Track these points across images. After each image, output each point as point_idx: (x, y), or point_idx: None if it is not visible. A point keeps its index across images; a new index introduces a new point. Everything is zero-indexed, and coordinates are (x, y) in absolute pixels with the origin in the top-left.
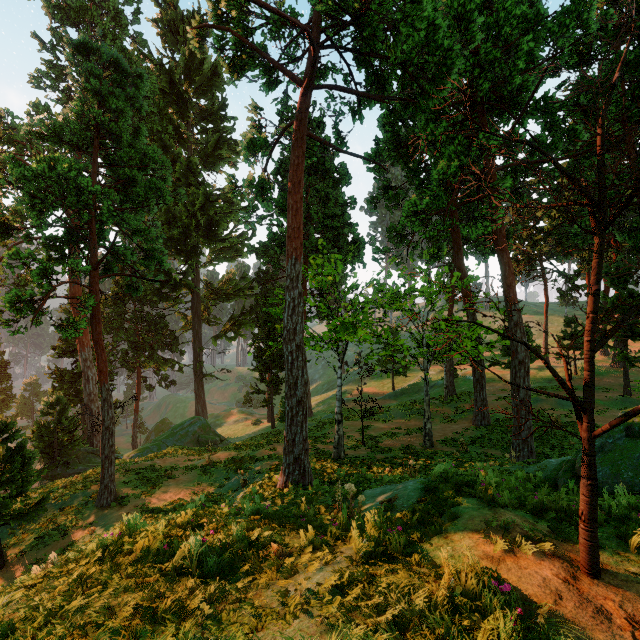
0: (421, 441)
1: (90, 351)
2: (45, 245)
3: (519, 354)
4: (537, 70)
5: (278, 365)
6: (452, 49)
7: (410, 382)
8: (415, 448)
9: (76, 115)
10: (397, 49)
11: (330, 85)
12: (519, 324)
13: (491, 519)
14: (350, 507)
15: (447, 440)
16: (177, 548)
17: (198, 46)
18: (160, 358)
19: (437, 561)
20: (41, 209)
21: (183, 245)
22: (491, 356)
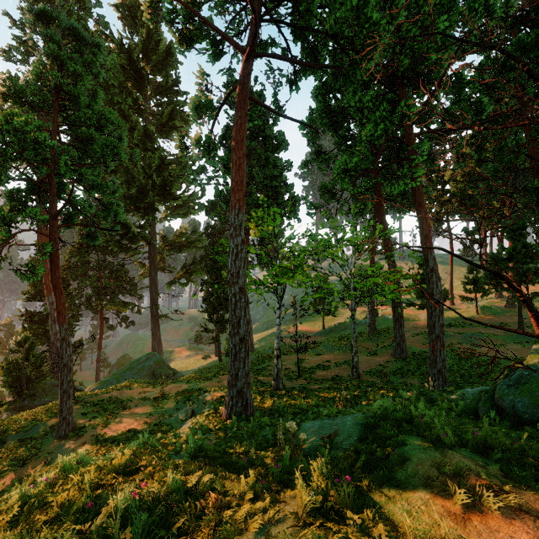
0: (349, 372)
1: None
2: (9, 197)
3: (435, 296)
4: (449, 50)
5: (224, 307)
6: (379, 23)
7: (337, 321)
8: (344, 379)
9: (36, 77)
10: (331, 17)
11: (270, 54)
12: (435, 270)
13: (443, 464)
14: (291, 446)
15: (371, 371)
16: (104, 504)
17: (150, 18)
18: (120, 301)
19: (393, 519)
20: (1, 162)
21: (141, 202)
22: (405, 299)
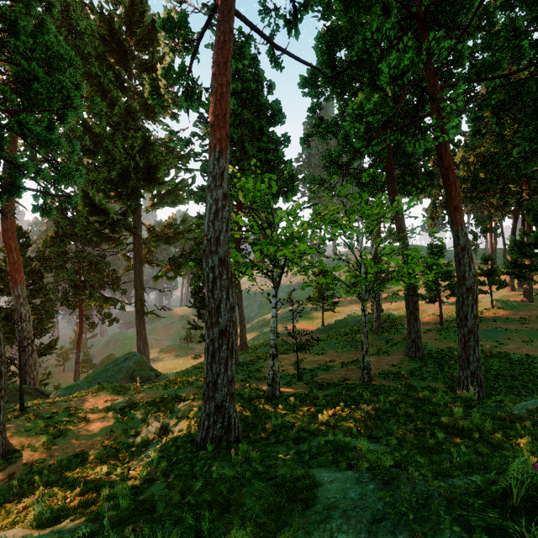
0: (358, 374)
1: (24, 288)
2: None
3: (467, 280)
4: None
5: None
6: None
7: (337, 318)
8: (354, 383)
9: None
10: None
11: None
12: (467, 248)
13: None
14: None
15: (385, 373)
16: None
17: None
18: (101, 296)
19: None
20: None
21: (123, 187)
22: None
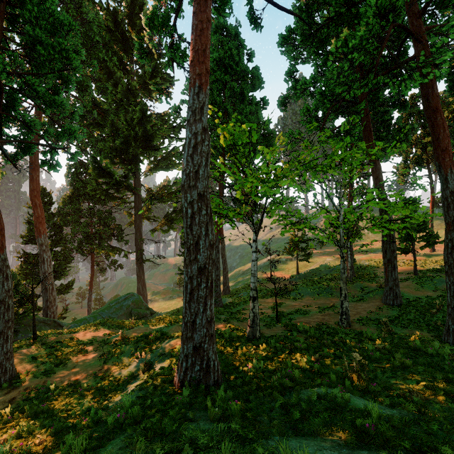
0: (335, 319)
1: (46, 237)
2: None
3: None
4: None
5: None
6: None
7: (311, 267)
8: (333, 327)
9: None
10: None
11: None
12: None
13: None
14: None
15: (363, 319)
16: None
17: None
18: (108, 246)
19: None
20: None
21: (125, 154)
22: (377, 247)
